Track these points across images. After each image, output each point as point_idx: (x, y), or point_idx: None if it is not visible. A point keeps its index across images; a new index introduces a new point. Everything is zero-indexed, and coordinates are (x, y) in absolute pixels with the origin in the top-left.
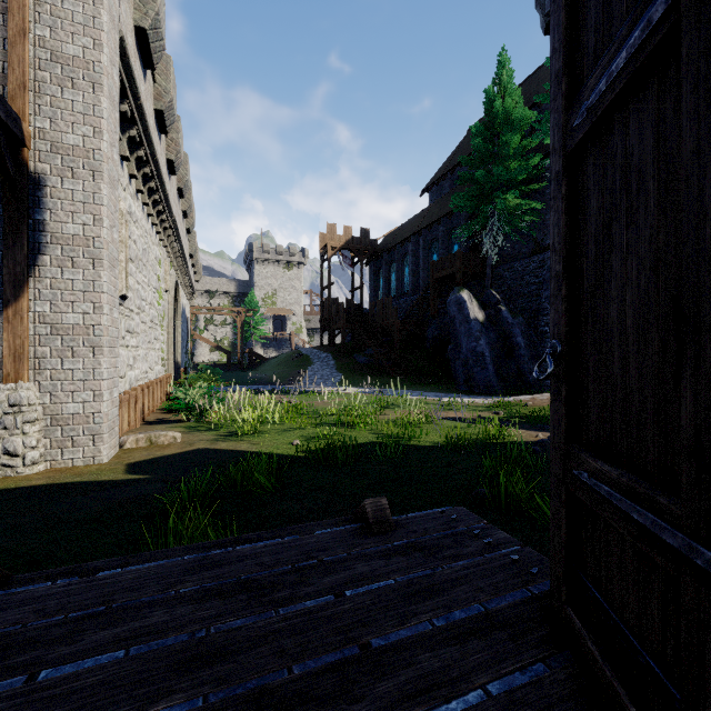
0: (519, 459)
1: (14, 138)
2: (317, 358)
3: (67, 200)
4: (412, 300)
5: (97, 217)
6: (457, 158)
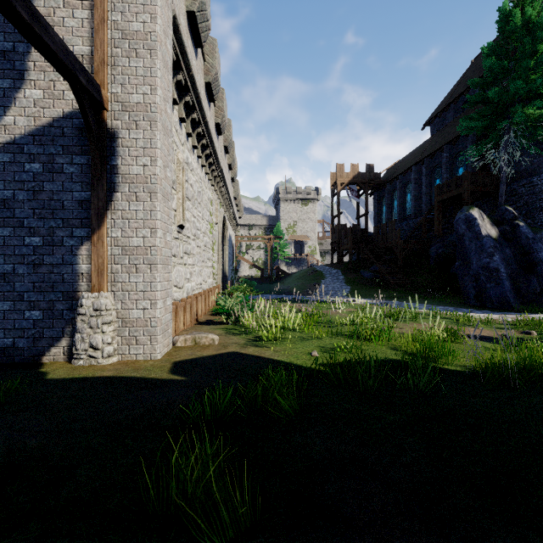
0: None
1: (96, 101)
2: (328, 273)
3: (132, 147)
4: (414, 222)
5: (153, 158)
6: (460, 88)
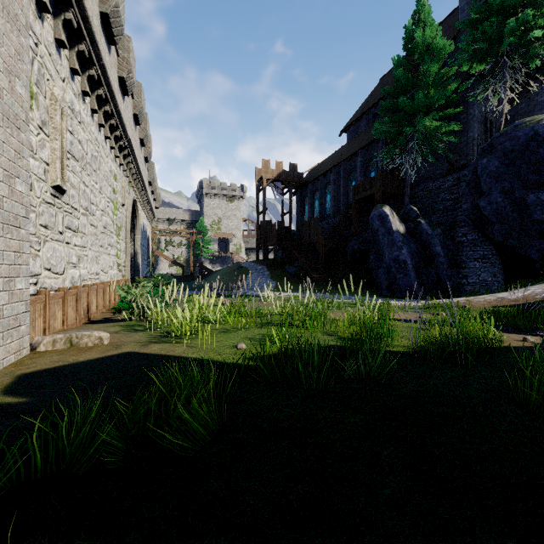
0: None
1: None
2: (254, 269)
3: None
4: (333, 221)
5: None
6: (371, 101)
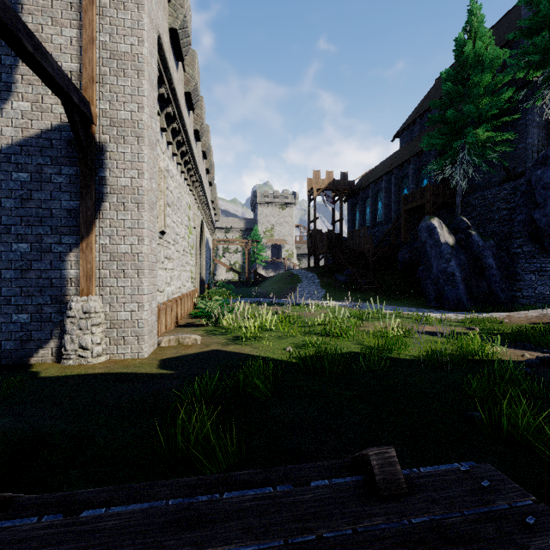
0: (510, 380)
1: (86, 117)
2: (305, 277)
3: (120, 160)
4: (385, 229)
5: (140, 171)
6: (425, 105)
